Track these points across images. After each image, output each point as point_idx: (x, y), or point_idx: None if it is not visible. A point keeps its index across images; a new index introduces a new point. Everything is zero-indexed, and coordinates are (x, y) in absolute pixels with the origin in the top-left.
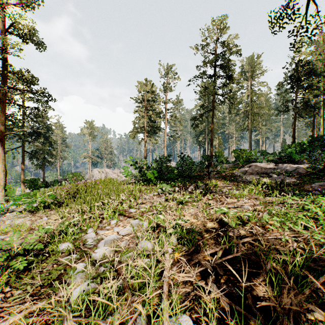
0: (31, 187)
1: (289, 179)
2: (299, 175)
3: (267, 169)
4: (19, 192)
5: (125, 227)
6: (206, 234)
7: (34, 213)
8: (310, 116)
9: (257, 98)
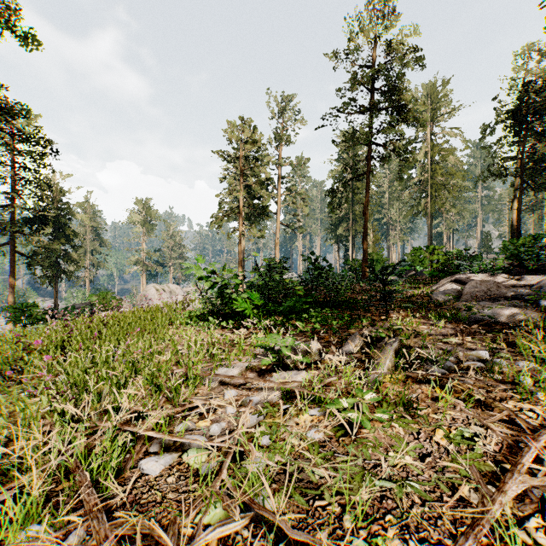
0: (19, 321)
1: None
2: None
3: (514, 288)
4: None
5: None
6: None
7: None
8: None
9: (442, 157)
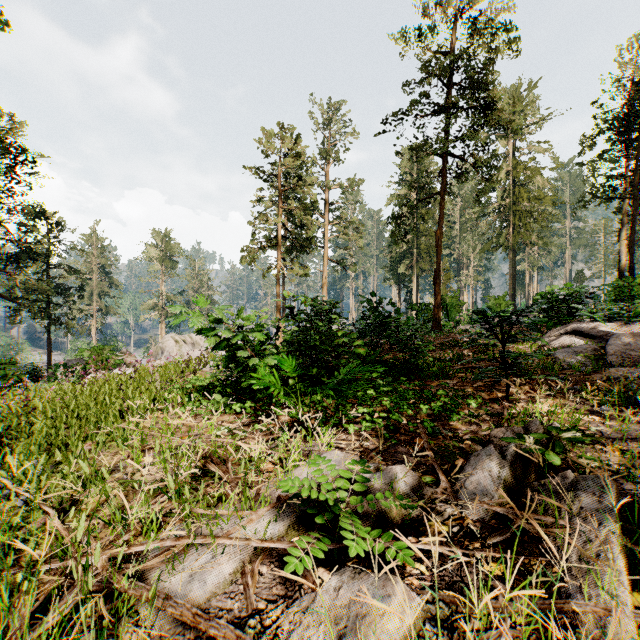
0: None
1: None
2: None
3: None
4: None
5: None
6: None
7: None
8: None
9: (527, 178)
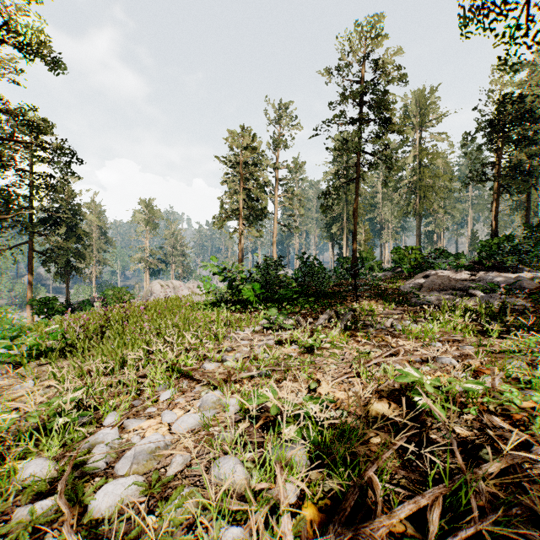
0: (42, 313)
1: (509, 300)
2: (524, 293)
3: (461, 282)
4: (25, 320)
5: (189, 410)
6: (377, 437)
7: (18, 367)
8: (523, 190)
9: (430, 160)
